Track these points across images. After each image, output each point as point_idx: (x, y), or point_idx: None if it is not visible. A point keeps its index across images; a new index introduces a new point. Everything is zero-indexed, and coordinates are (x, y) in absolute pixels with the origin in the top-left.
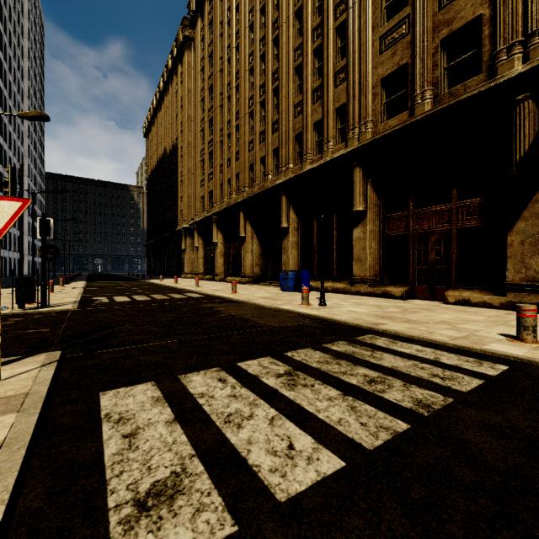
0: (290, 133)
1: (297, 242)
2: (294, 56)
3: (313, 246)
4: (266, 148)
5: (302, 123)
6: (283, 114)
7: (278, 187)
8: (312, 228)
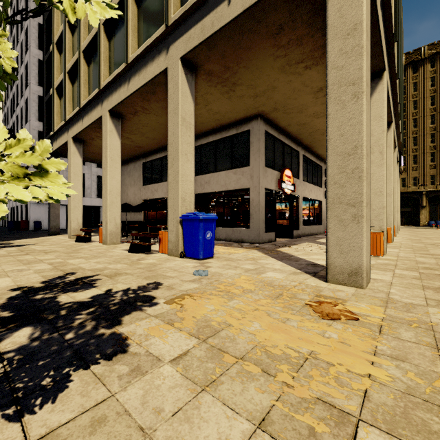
0: (427, 174)
1: (428, 211)
2: (429, 148)
3: (437, 212)
4: (408, 175)
5: (435, 172)
6: (422, 166)
7: (421, 192)
8: (436, 207)
